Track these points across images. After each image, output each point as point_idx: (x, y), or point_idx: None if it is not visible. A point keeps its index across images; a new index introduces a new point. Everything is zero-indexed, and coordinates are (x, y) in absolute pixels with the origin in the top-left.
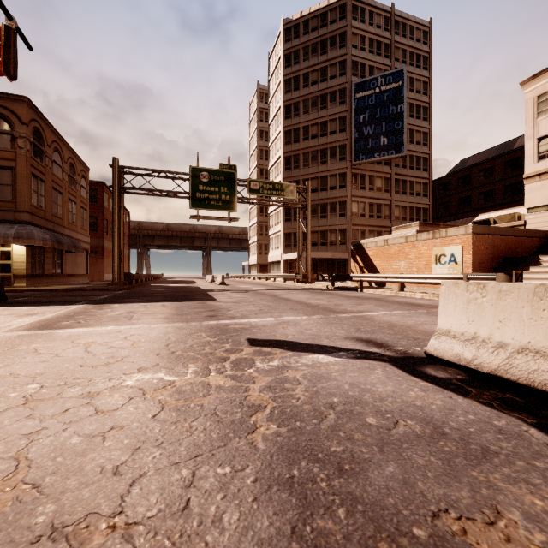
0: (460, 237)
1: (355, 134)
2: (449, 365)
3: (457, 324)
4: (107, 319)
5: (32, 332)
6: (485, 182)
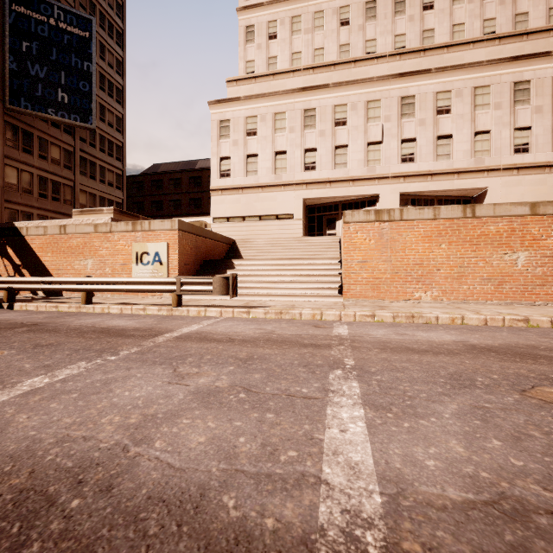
0: (166, 233)
1: (13, 63)
2: None
3: None
4: None
5: None
6: (174, 191)
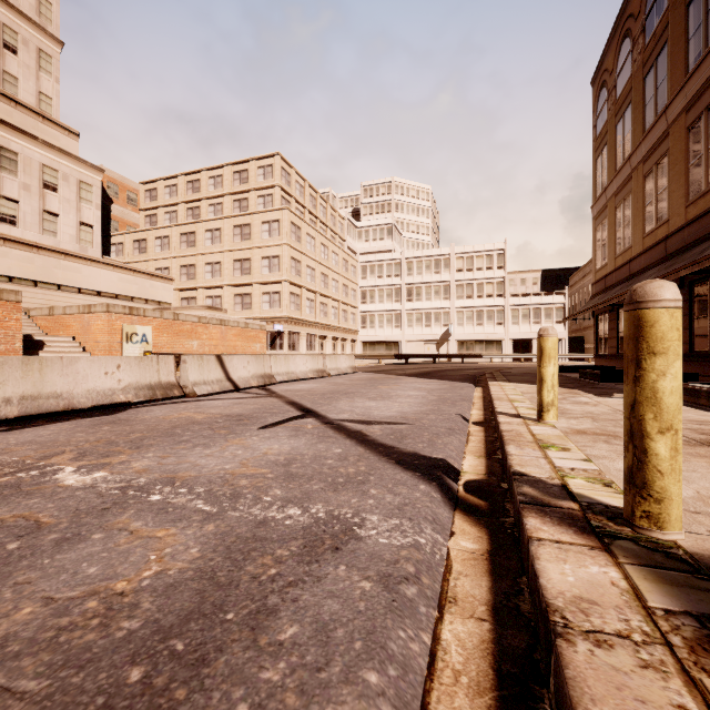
0: None
1: None
2: None
3: None
4: None
5: None
6: None
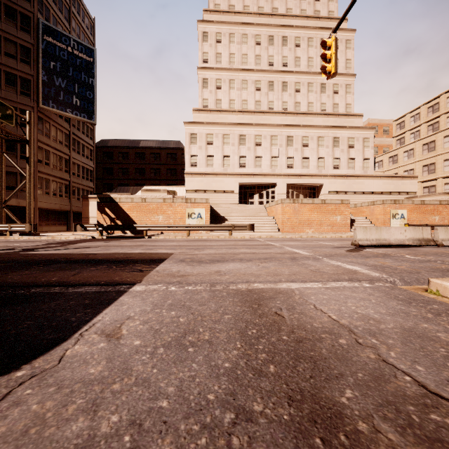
0: (203, 204)
1: (44, 76)
2: (366, 246)
3: (362, 237)
4: (303, 265)
5: (372, 272)
6: (123, 162)
